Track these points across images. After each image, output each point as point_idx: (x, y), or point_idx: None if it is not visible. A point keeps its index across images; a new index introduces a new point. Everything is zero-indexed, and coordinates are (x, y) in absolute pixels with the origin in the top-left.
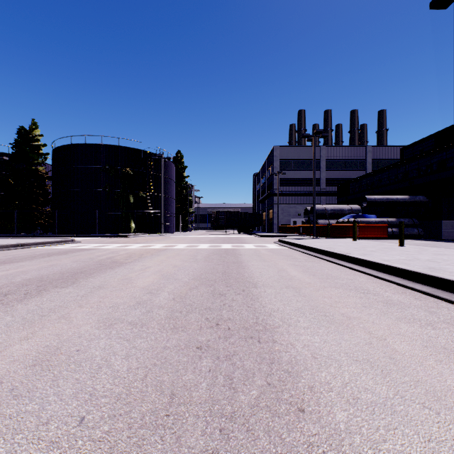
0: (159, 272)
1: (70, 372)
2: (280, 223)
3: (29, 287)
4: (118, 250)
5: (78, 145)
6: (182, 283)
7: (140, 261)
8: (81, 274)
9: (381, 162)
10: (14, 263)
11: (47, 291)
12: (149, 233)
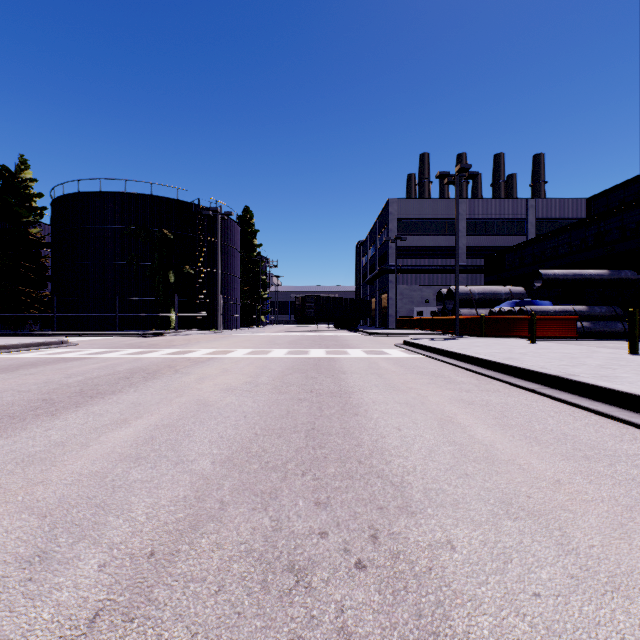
0: (153, 430)
1: None
2: (398, 314)
3: None
4: (120, 362)
5: (89, 193)
6: (186, 484)
7: (139, 390)
8: None
9: (549, 222)
10: None
11: None
12: (199, 329)
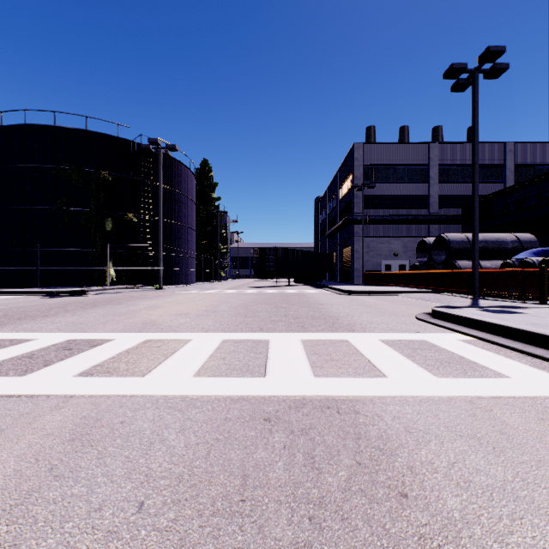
0: None
1: None
2: (364, 267)
3: None
4: None
5: (12, 127)
6: None
7: None
8: None
9: (528, 168)
10: None
11: None
12: (145, 284)
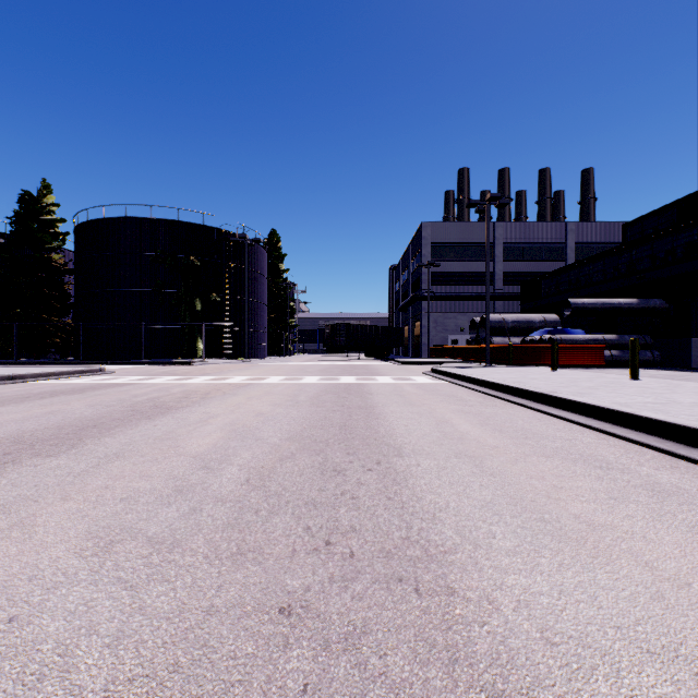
0: (231, 426)
1: None
2: (432, 342)
3: None
4: (170, 386)
5: (114, 219)
6: (268, 447)
7: (202, 405)
8: (92, 430)
9: (589, 247)
10: None
11: (15, 465)
12: (226, 358)
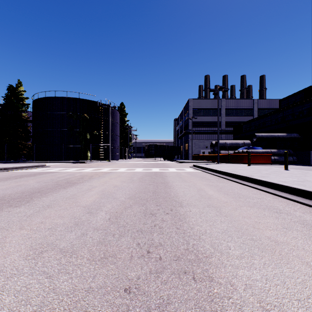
0: (102, 192)
1: None
2: (193, 153)
3: None
4: (74, 173)
5: (50, 97)
6: (119, 202)
7: (89, 182)
8: (37, 194)
9: (264, 110)
10: None
11: None
12: (101, 160)
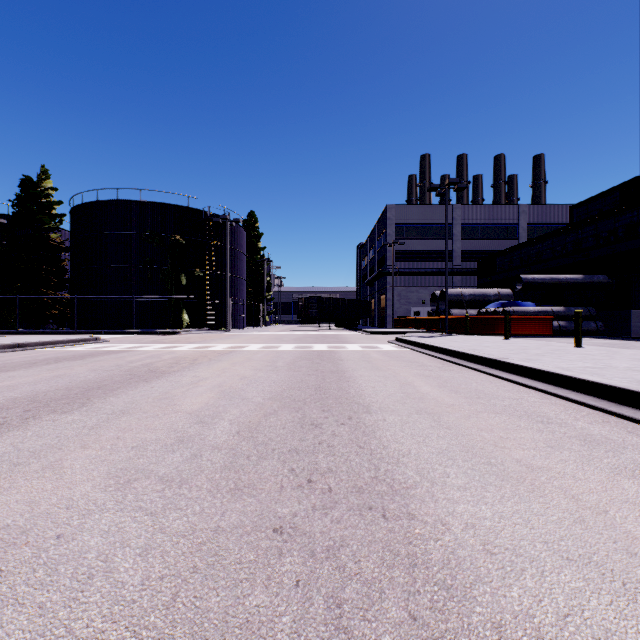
0: (219, 388)
1: (32, 588)
2: (396, 314)
3: (10, 412)
4: (160, 353)
5: (107, 202)
6: (253, 405)
7: (192, 370)
8: (97, 391)
9: (540, 227)
10: (1, 373)
11: (36, 420)
12: (209, 328)
